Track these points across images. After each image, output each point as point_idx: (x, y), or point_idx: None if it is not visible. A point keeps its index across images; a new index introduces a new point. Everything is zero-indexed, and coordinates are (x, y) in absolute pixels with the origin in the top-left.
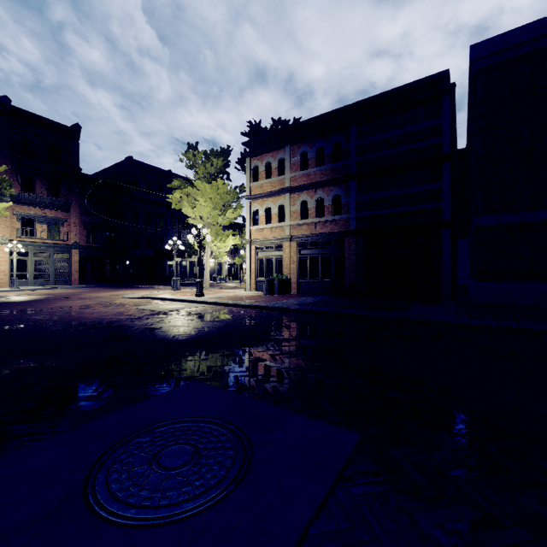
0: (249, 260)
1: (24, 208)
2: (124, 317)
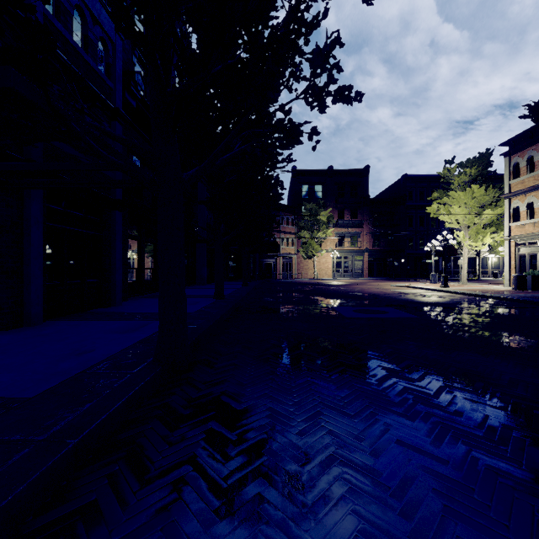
0: (508, 256)
1: (339, 230)
2: (382, 293)
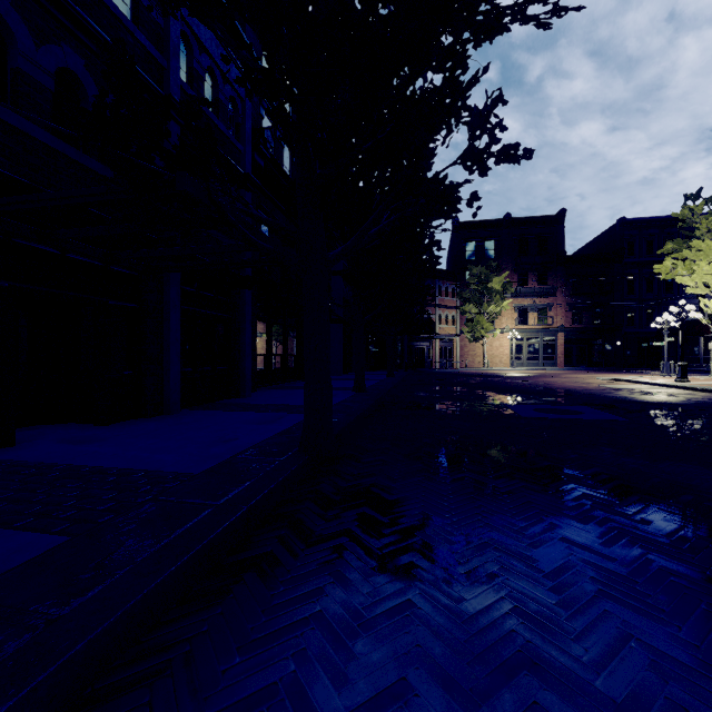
0: None
1: (519, 301)
2: (580, 388)
